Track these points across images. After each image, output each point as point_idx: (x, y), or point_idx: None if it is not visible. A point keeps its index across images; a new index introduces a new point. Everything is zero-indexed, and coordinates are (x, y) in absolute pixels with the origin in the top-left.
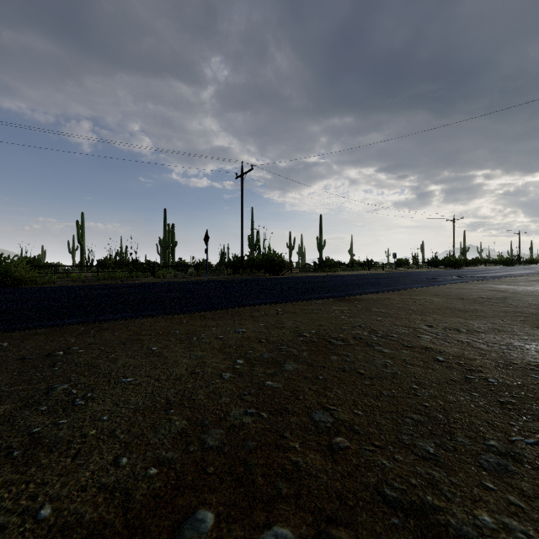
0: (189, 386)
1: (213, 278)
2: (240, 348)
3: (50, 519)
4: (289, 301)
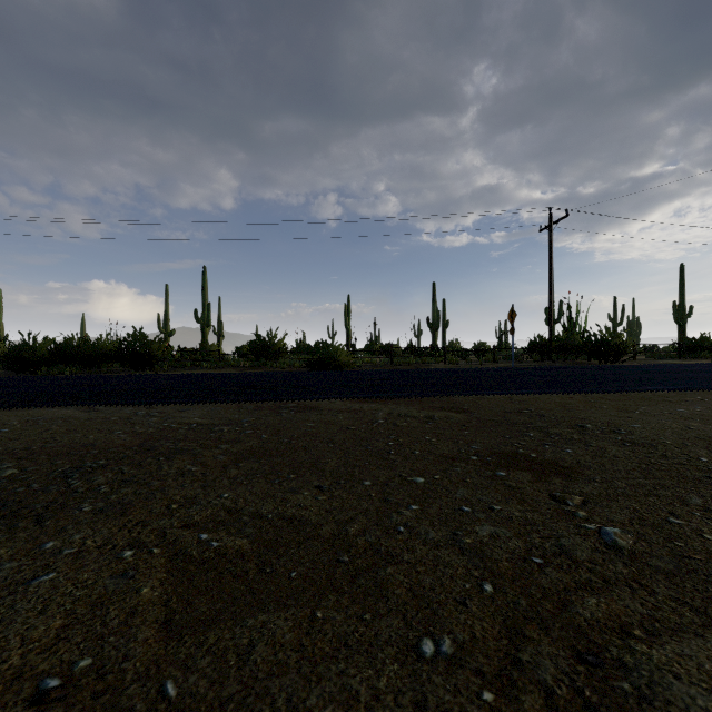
0: (701, 433)
1: (517, 365)
2: (705, 420)
3: (710, 461)
4: (707, 388)
